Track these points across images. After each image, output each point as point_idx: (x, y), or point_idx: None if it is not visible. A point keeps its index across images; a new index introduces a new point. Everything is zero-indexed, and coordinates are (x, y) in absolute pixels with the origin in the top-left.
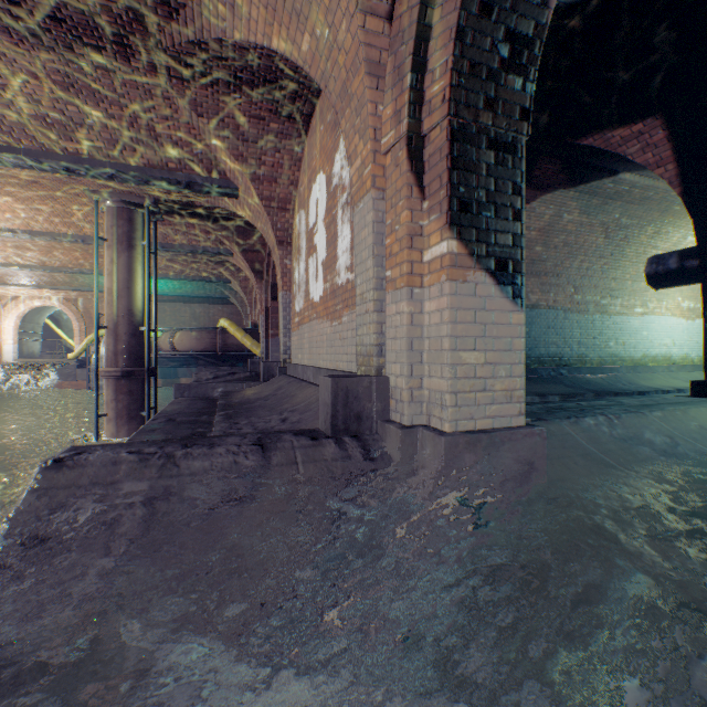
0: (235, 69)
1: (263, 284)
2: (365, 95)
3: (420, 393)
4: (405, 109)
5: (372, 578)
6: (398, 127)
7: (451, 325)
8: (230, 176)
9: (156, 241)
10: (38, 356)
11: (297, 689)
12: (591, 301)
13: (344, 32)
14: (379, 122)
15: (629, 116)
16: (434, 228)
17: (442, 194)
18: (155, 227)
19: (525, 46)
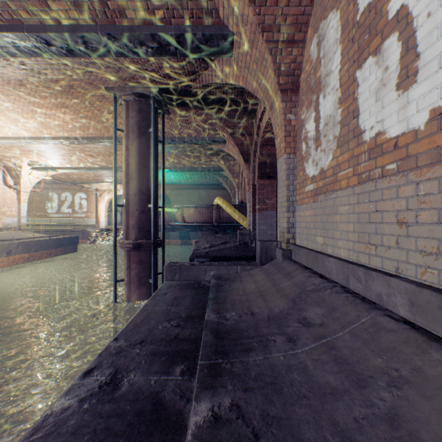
0: None
1: (250, 165)
2: None
3: None
4: None
5: None
6: None
7: None
8: (222, 15)
9: (163, 131)
10: (118, 224)
11: None
12: None
13: None
14: None
15: None
16: None
17: None
18: (162, 119)
19: None
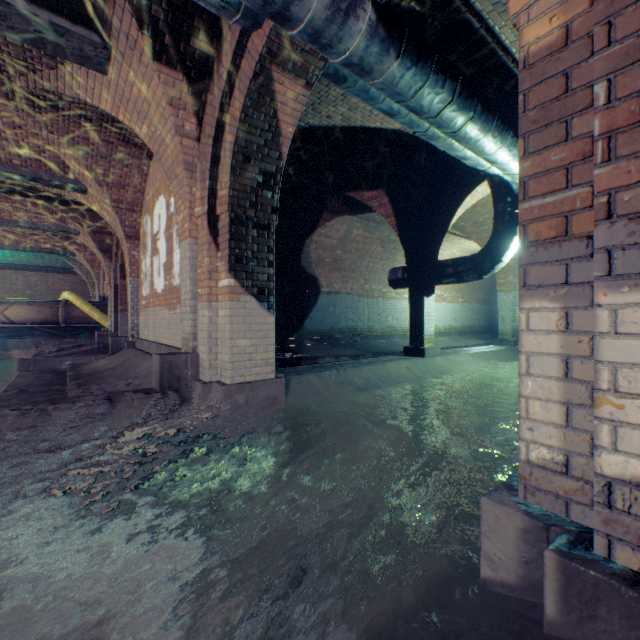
0: (87, 110)
1: (112, 263)
2: (184, 181)
3: (216, 363)
4: (207, 200)
5: (171, 453)
6: (203, 207)
7: (230, 325)
8: (79, 177)
9: None
10: None
11: (129, 497)
12: (376, 289)
13: (170, 140)
14: (194, 197)
15: (370, 186)
16: (223, 269)
17: (226, 252)
18: None
19: (272, 177)
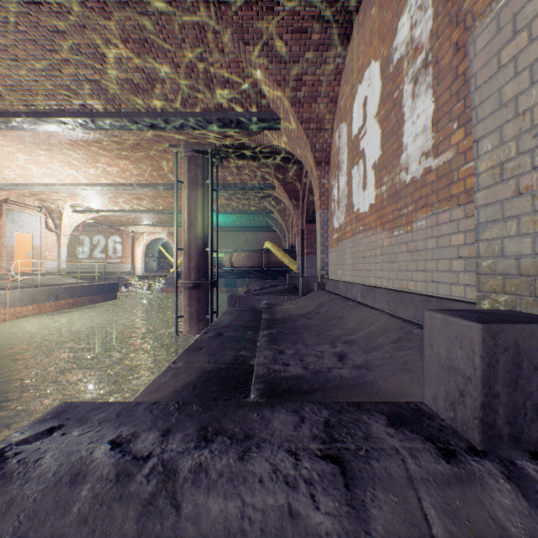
0: None
1: (299, 210)
2: None
3: None
4: None
5: None
6: None
7: None
8: (272, 106)
9: (217, 181)
10: (155, 270)
11: None
12: None
13: None
14: None
15: None
16: None
17: None
18: (216, 169)
19: None
